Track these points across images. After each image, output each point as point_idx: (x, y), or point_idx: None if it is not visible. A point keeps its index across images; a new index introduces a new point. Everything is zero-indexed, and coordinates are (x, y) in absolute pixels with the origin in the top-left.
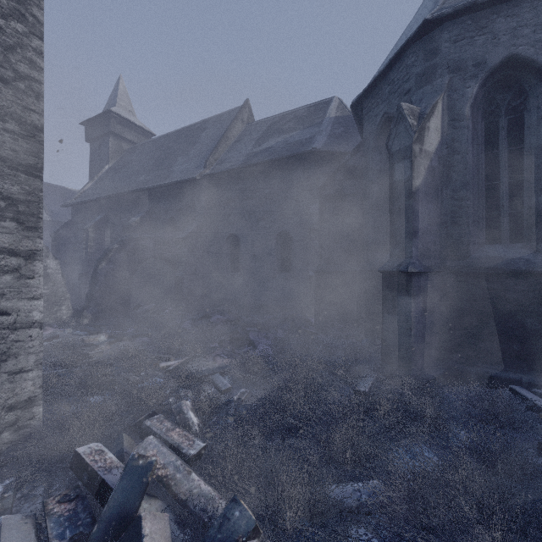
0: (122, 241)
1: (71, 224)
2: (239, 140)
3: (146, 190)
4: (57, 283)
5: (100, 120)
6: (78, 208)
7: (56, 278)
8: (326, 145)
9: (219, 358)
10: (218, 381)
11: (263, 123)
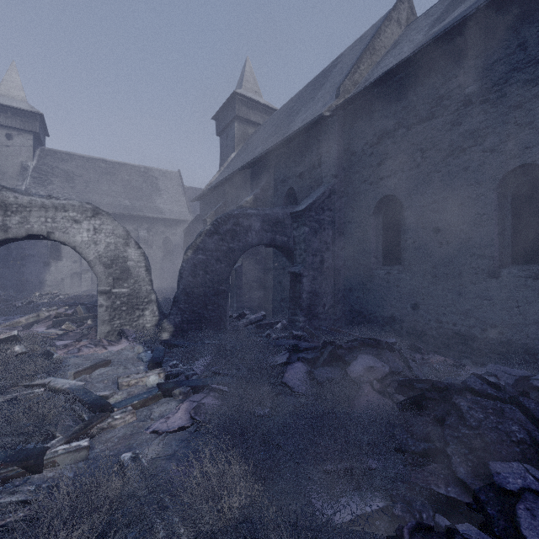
0: (215, 220)
1: (199, 219)
2: (394, 46)
3: (261, 161)
4: (139, 279)
5: (227, 108)
6: (204, 201)
7: (138, 273)
8: None
9: None
10: None
11: (441, 2)
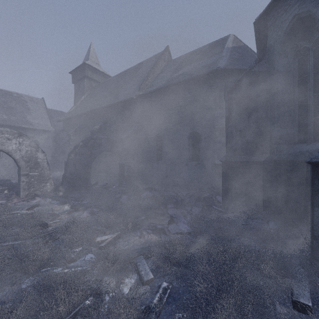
0: (85, 140)
1: (62, 132)
2: (162, 72)
3: (103, 109)
4: (44, 168)
5: (79, 70)
6: (66, 122)
7: (43, 164)
8: (226, 65)
9: (145, 234)
10: (141, 267)
11: (178, 59)
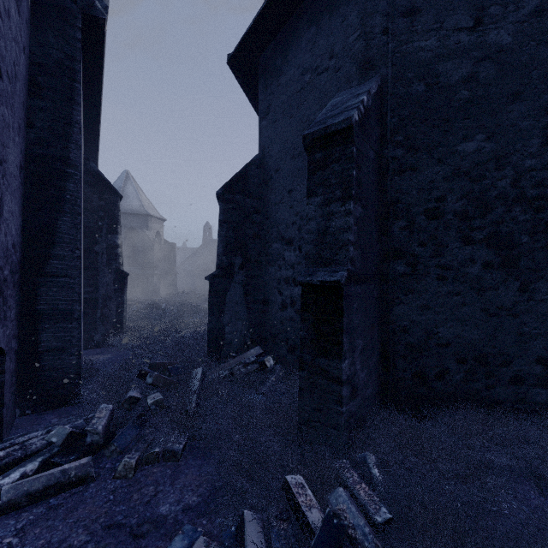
0: None
1: None
2: None
3: None
4: None
5: None
6: None
7: None
8: None
9: None
10: None
11: None
